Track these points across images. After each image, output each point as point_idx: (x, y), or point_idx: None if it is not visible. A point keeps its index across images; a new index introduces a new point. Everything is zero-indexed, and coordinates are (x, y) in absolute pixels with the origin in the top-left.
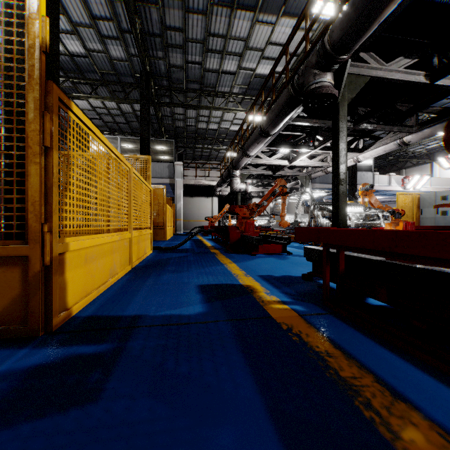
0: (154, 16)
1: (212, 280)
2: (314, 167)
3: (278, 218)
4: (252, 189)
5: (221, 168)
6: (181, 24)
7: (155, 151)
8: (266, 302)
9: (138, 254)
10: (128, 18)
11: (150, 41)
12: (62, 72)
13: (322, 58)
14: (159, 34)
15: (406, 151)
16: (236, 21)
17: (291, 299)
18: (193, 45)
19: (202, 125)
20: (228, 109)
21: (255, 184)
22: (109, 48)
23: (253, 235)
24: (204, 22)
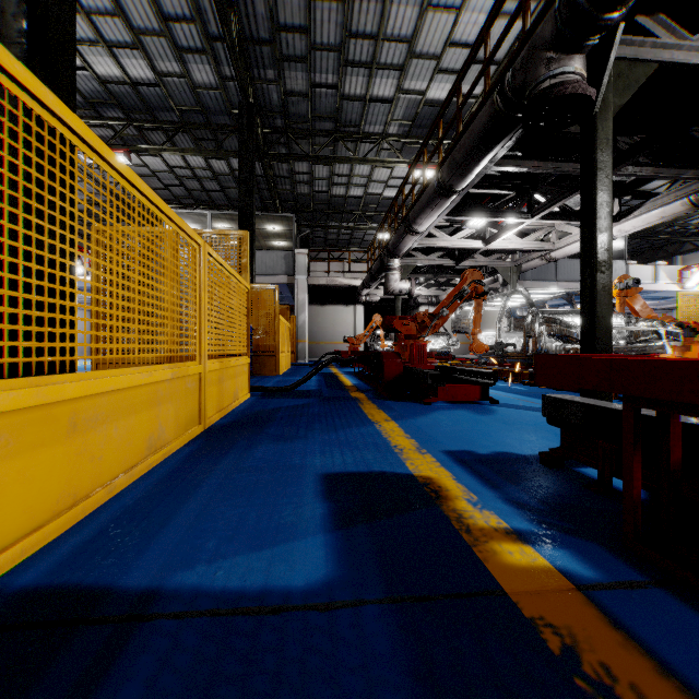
0: (259, 9)
1: (352, 463)
2: (527, 252)
3: (462, 338)
4: (420, 291)
5: (369, 258)
6: (304, 20)
7: (265, 234)
8: (478, 533)
9: (221, 402)
10: (217, 12)
11: (254, 52)
12: (121, 113)
13: (566, 25)
14: (268, 39)
15: (684, 224)
16: (394, 9)
17: (535, 526)
18: (322, 55)
19: (339, 190)
20: (380, 161)
21: (425, 283)
22: (190, 68)
23: (425, 367)
24: (340, 14)
